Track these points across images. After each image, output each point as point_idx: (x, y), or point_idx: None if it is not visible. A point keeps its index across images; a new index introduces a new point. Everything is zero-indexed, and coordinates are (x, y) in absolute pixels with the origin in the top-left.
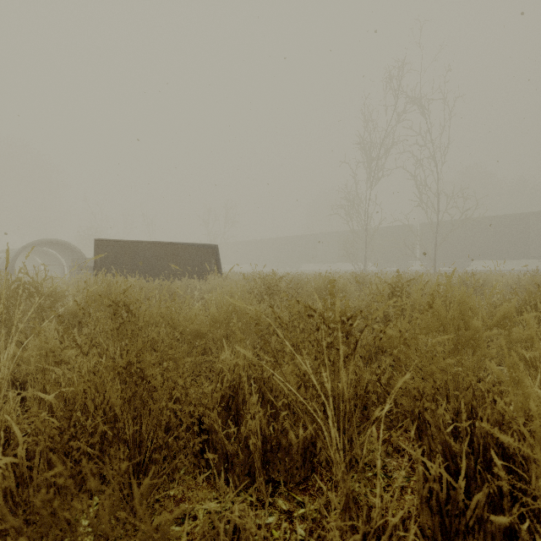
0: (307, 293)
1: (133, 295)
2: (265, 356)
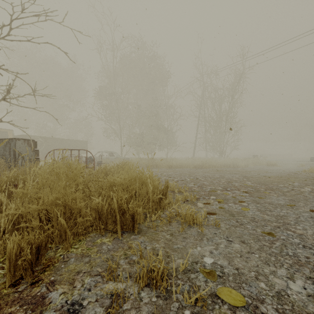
0: None
1: None
2: None
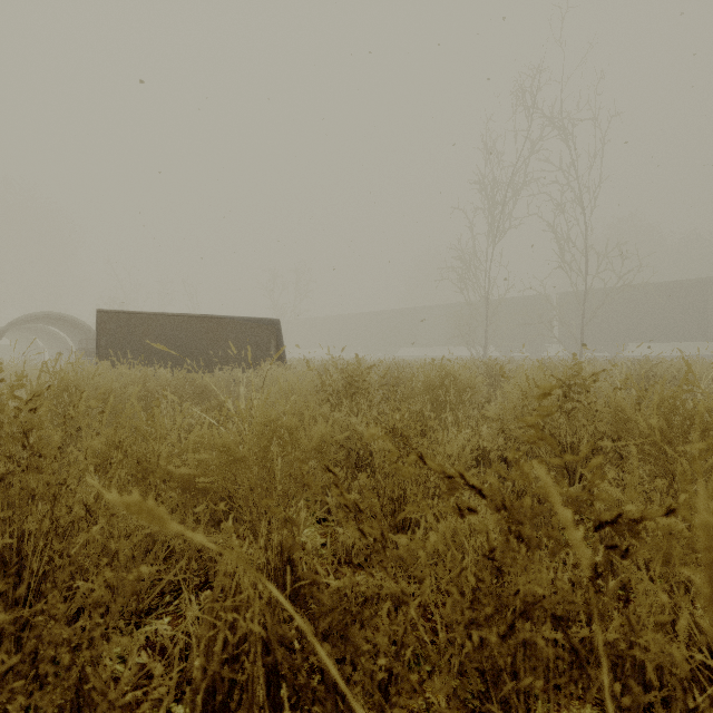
0: (411, 393)
1: (40, 409)
2: (325, 573)
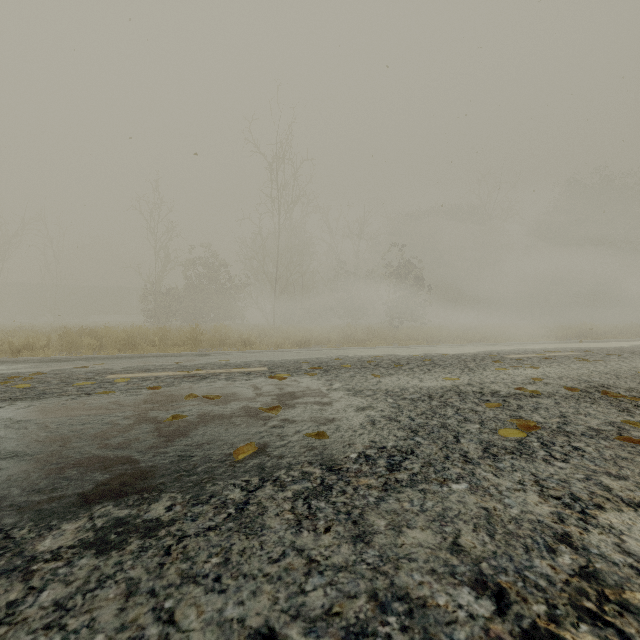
0: None
1: None
2: None
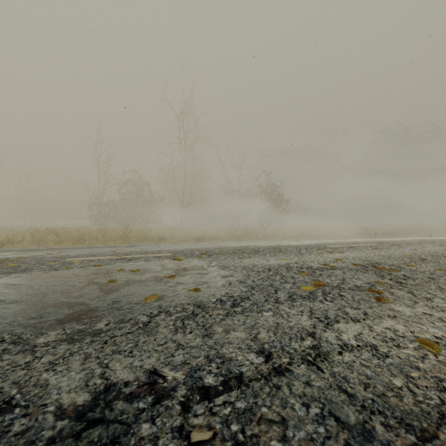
0: None
1: None
2: None
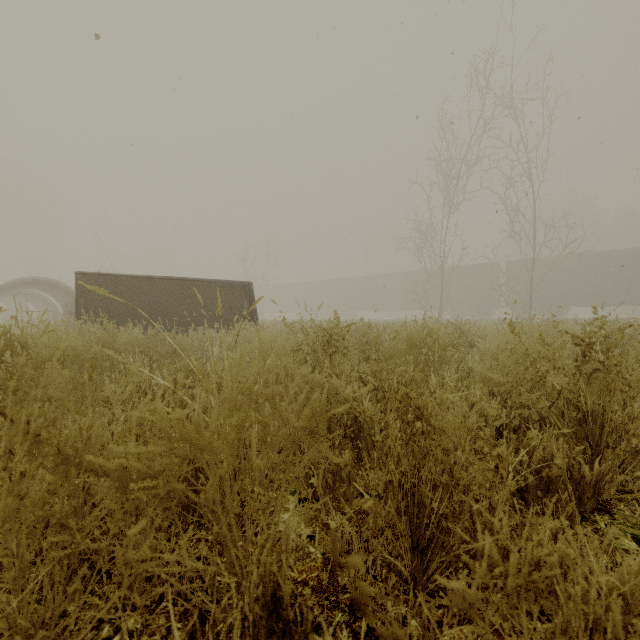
0: (392, 352)
1: None
2: None
